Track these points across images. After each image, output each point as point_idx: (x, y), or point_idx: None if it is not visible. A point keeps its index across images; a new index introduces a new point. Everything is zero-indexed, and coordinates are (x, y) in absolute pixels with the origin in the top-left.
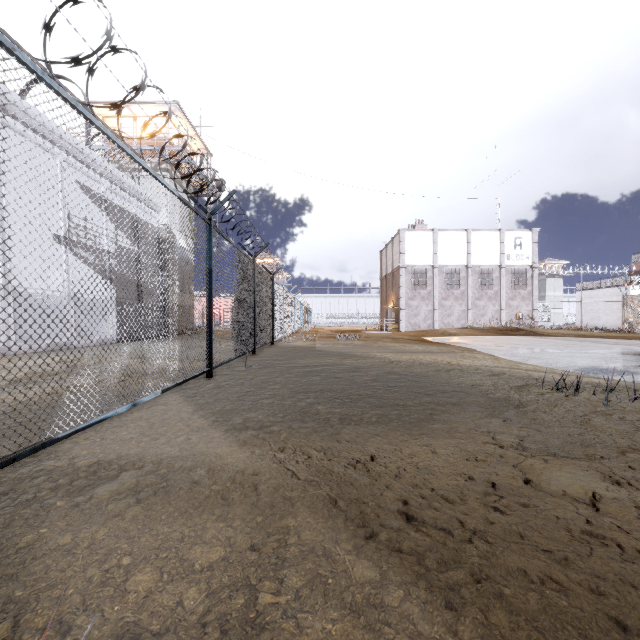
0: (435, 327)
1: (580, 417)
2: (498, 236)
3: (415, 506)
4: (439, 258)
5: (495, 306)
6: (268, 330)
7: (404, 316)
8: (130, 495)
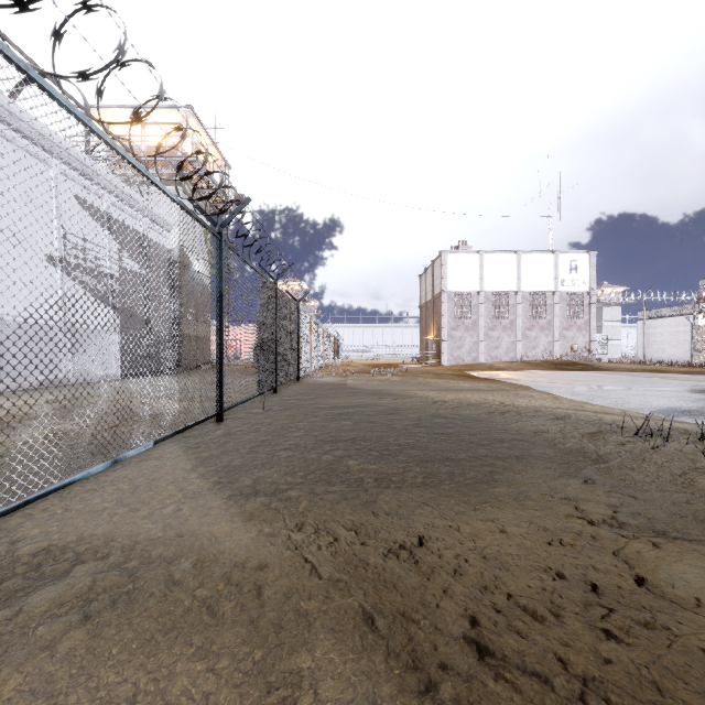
0: (481, 361)
1: (679, 477)
2: (551, 259)
3: (488, 628)
4: (485, 283)
5: (548, 337)
6: (293, 364)
7: (446, 348)
8: (76, 608)
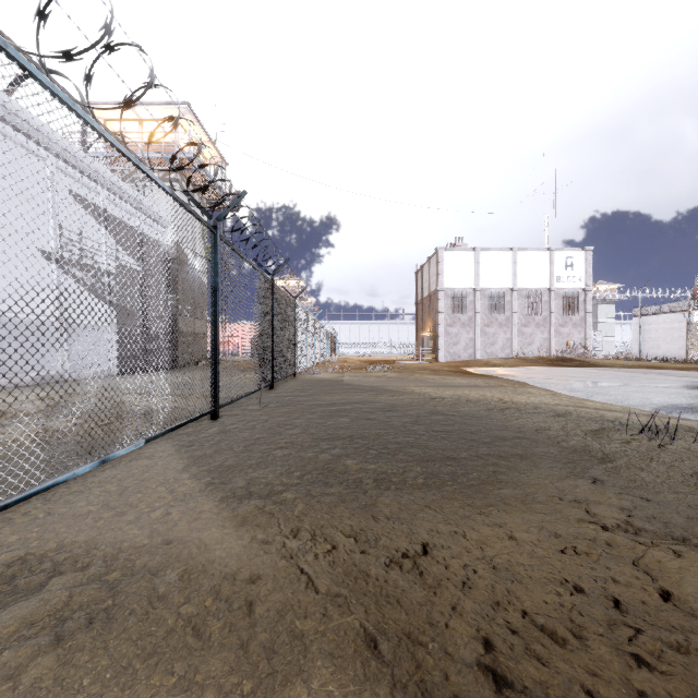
0: (477, 357)
1: (691, 477)
2: (547, 256)
3: (504, 653)
4: (481, 280)
5: (544, 333)
6: (289, 361)
7: (442, 345)
8: (47, 628)
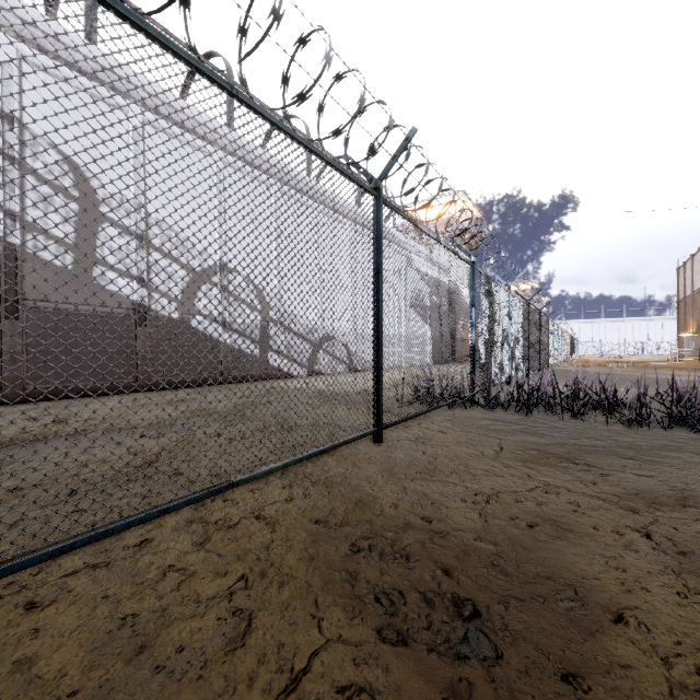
0: None
1: None
2: None
3: None
4: None
5: None
6: (545, 357)
7: None
8: None
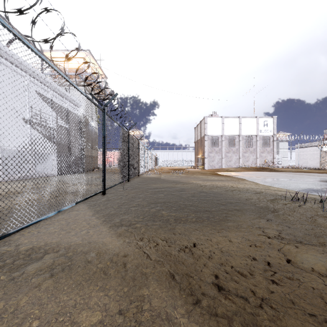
0: (223, 167)
1: (310, 218)
2: (255, 120)
3: (223, 279)
4: (225, 131)
5: (254, 156)
6: (136, 169)
7: (207, 161)
8: (47, 271)
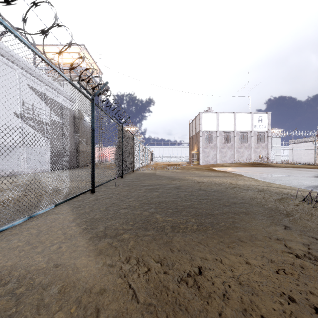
0: (217, 162)
1: None
2: (250, 116)
3: None
4: (220, 127)
5: (248, 152)
6: (130, 164)
7: (202, 157)
8: None
